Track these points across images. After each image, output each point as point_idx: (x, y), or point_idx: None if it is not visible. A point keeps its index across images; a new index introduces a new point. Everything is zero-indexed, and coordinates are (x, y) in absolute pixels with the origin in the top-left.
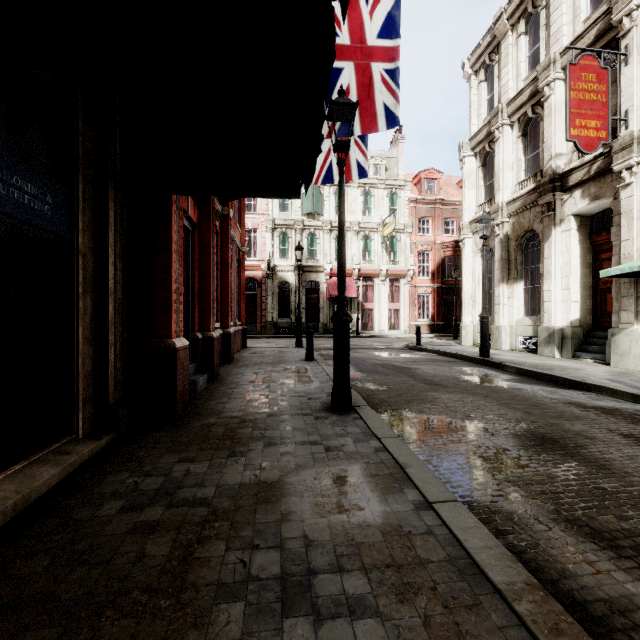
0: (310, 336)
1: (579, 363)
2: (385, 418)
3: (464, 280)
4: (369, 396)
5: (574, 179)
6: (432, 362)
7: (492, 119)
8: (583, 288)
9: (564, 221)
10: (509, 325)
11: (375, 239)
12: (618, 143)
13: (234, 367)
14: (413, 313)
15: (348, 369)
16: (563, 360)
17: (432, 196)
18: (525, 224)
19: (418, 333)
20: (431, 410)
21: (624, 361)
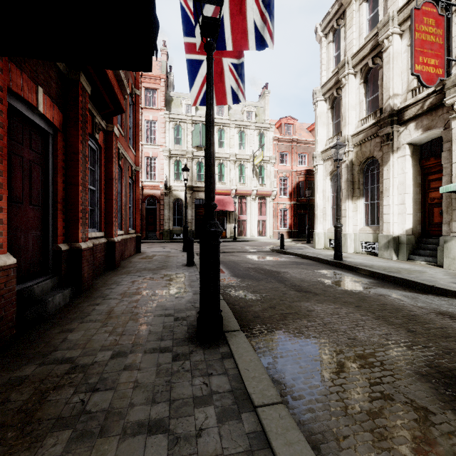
0: (190, 244)
1: (416, 265)
2: (260, 345)
3: (317, 197)
4: (242, 309)
5: (409, 114)
6: (296, 265)
7: (340, 69)
8: (415, 203)
9: (400, 149)
10: (353, 233)
11: (248, 167)
12: (451, 80)
13: (115, 275)
14: (276, 223)
15: (217, 290)
16: (401, 262)
17: (289, 137)
18: (367, 152)
19: (282, 239)
20: (309, 330)
21: (455, 264)
